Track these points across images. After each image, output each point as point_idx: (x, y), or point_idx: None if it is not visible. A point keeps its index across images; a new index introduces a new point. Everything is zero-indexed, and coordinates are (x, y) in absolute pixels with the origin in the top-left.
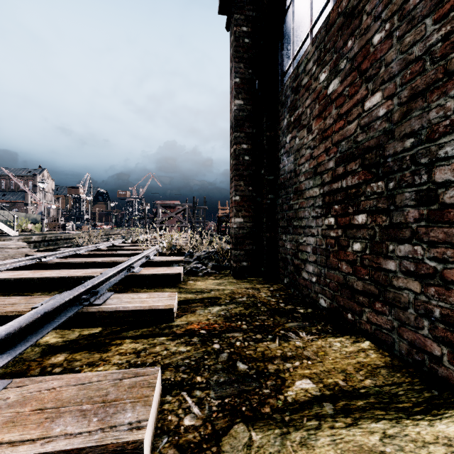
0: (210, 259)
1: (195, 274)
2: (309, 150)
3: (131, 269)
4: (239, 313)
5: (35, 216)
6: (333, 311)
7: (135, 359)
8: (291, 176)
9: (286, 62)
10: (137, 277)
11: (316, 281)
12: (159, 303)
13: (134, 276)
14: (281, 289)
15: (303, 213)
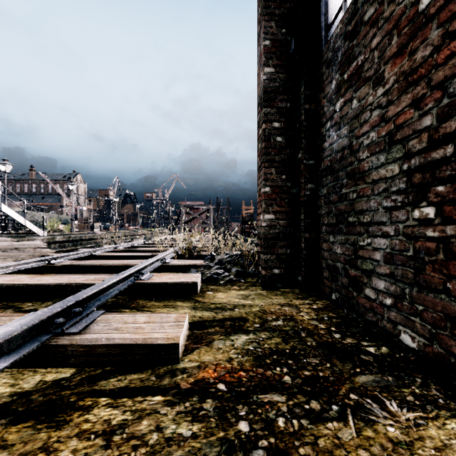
0: (233, 263)
1: (215, 282)
2: (378, 110)
3: (140, 276)
4: (275, 350)
5: (67, 217)
6: (431, 359)
7: (99, 452)
8: (343, 156)
9: (332, 8)
10: (145, 286)
11: (392, 305)
12: (158, 334)
13: (141, 284)
14: (328, 307)
15: (367, 203)
